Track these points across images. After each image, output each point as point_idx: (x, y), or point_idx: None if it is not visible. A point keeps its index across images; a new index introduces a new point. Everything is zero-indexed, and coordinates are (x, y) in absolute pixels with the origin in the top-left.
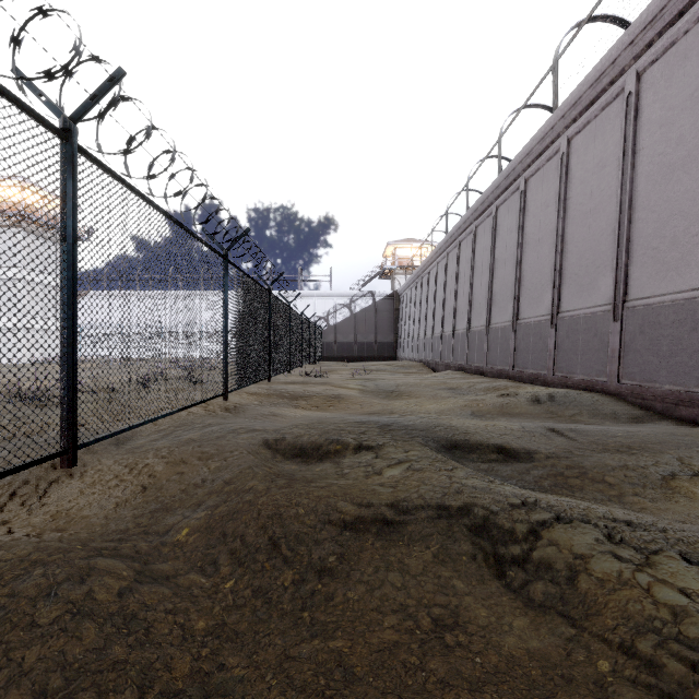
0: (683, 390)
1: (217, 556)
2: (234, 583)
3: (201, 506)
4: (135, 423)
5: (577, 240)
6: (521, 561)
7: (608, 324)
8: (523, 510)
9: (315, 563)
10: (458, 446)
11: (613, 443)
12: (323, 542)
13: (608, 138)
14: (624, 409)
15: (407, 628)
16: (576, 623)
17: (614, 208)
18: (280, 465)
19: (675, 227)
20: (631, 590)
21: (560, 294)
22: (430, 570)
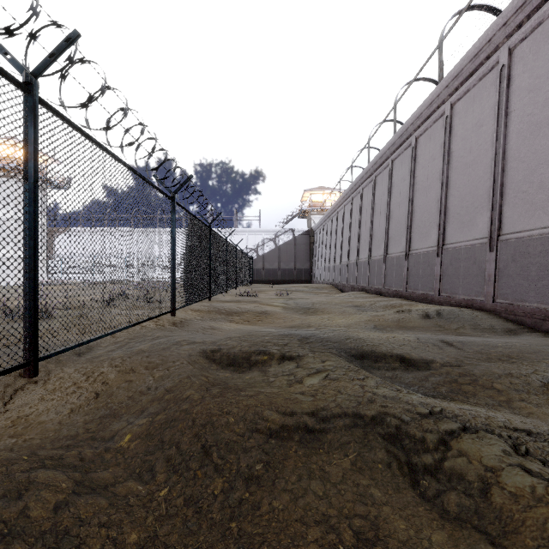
0: (548, 308)
1: (154, 463)
2: (168, 491)
3: (144, 413)
4: (93, 337)
5: (458, 186)
6: (433, 471)
7: (485, 254)
8: (432, 420)
9: (243, 471)
10: (366, 356)
11: (495, 353)
12: (251, 450)
13: (485, 102)
14: (499, 323)
15: (330, 543)
16: (494, 540)
17: (490, 159)
18: (215, 373)
19: (542, 174)
20: (548, 508)
21: (445, 230)
22: (349, 478)
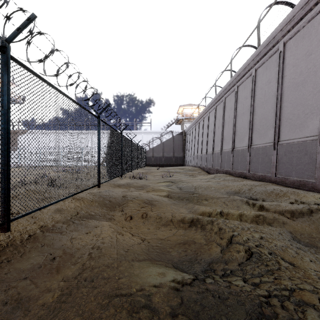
0: None
1: None
2: None
3: None
4: None
5: None
6: None
7: None
8: None
9: None
10: None
11: None
12: None
13: None
14: None
15: None
16: None
17: None
18: None
19: None
20: None
21: None
22: None
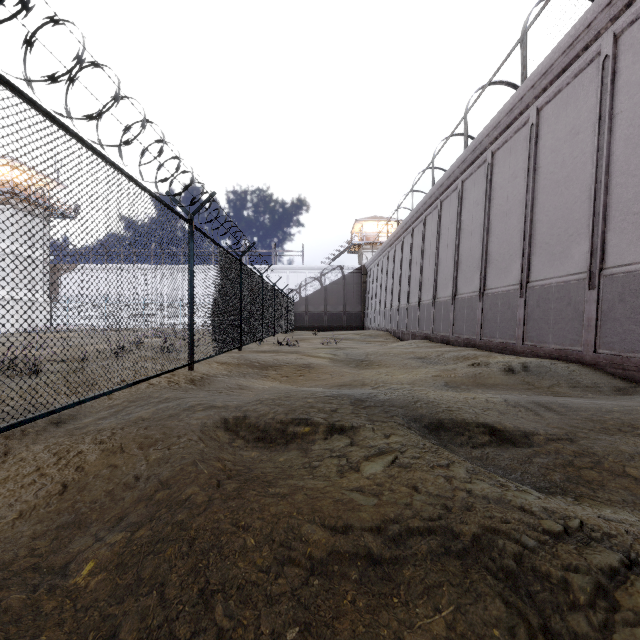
0: None
1: (120, 622)
2: None
3: (121, 522)
4: (72, 401)
5: (547, 209)
6: None
7: (583, 293)
8: (572, 546)
9: None
10: (443, 426)
11: (611, 421)
12: (279, 600)
13: (582, 104)
14: (604, 379)
15: None
16: None
17: (589, 174)
18: (237, 452)
19: None
20: None
21: (530, 263)
22: None
